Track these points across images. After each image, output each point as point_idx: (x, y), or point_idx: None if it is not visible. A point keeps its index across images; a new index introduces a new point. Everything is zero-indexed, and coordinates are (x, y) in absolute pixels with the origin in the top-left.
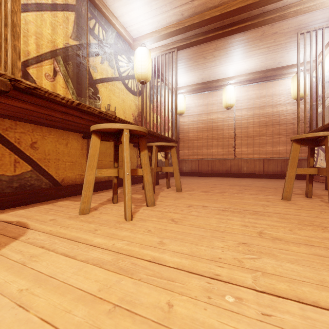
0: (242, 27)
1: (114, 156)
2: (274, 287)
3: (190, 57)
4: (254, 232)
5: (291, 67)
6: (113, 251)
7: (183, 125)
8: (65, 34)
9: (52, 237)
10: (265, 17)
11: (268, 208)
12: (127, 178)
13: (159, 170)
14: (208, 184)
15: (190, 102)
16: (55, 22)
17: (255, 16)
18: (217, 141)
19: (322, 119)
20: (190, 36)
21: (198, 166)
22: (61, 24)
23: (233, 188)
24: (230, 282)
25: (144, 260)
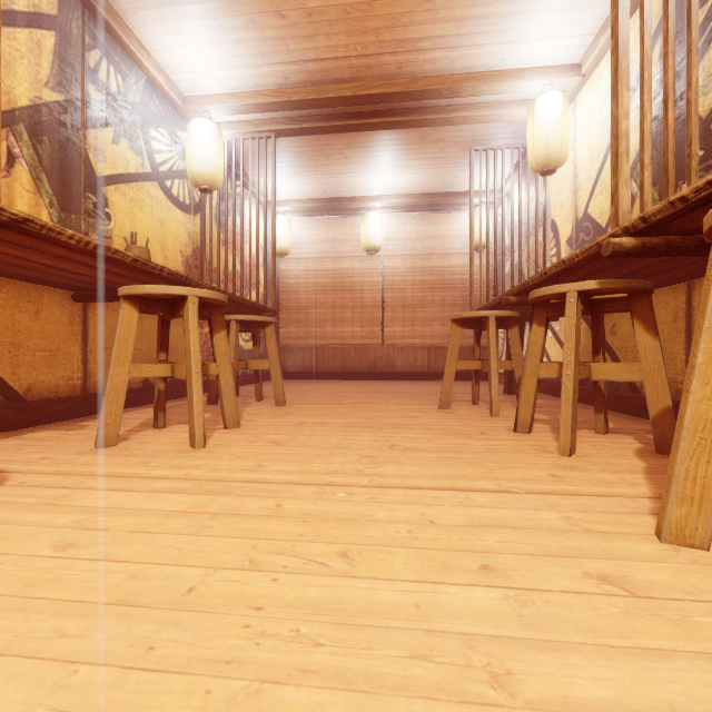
0: (389, 122)
1: (161, 341)
2: (387, 483)
3: (302, 150)
4: (385, 445)
5: (468, 194)
6: (191, 479)
7: (287, 277)
8: (34, 77)
9: (71, 477)
10: (423, 115)
11: (415, 420)
12: (195, 378)
13: (242, 366)
14: (335, 392)
15: (301, 232)
16: (10, 51)
17: (408, 109)
18: (352, 311)
19: (508, 285)
20: (301, 117)
21: (316, 360)
22: (24, 55)
23: (375, 397)
24: (344, 485)
25: (239, 482)
